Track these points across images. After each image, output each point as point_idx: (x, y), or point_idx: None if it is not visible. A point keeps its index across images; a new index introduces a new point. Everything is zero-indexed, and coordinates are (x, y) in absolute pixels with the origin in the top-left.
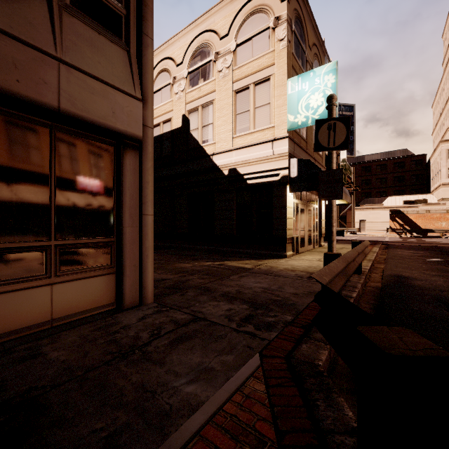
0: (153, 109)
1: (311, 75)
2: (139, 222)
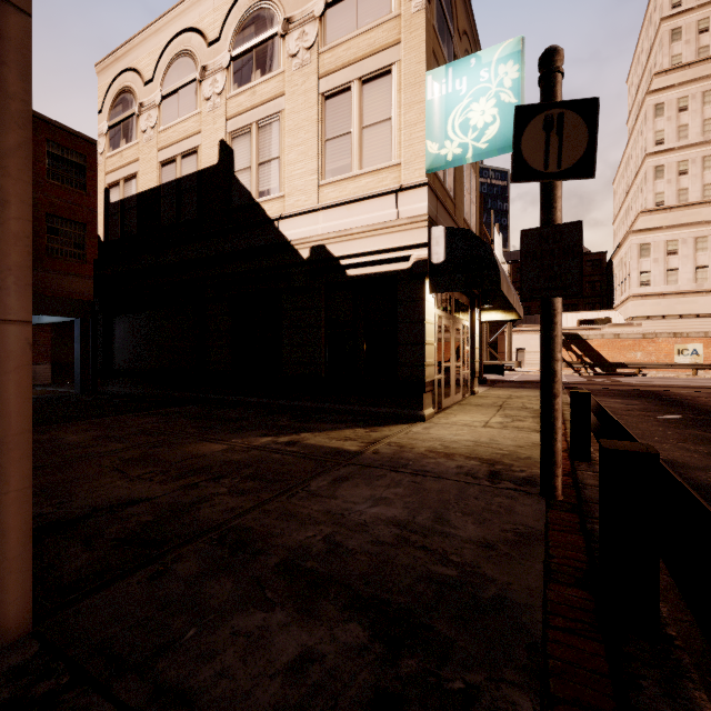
0: (163, 130)
1: (472, 63)
2: None
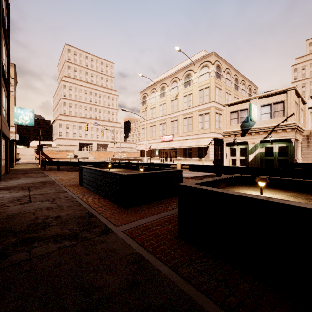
0: None
1: (24, 109)
2: (9, 155)
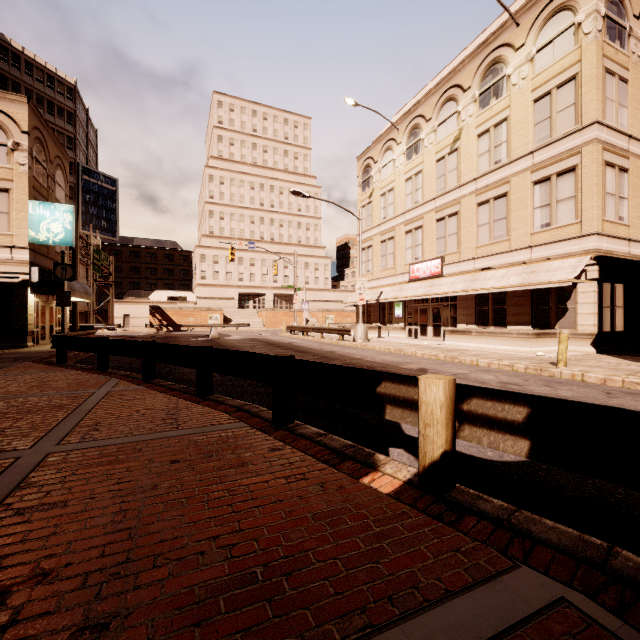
0: None
1: (52, 207)
2: None
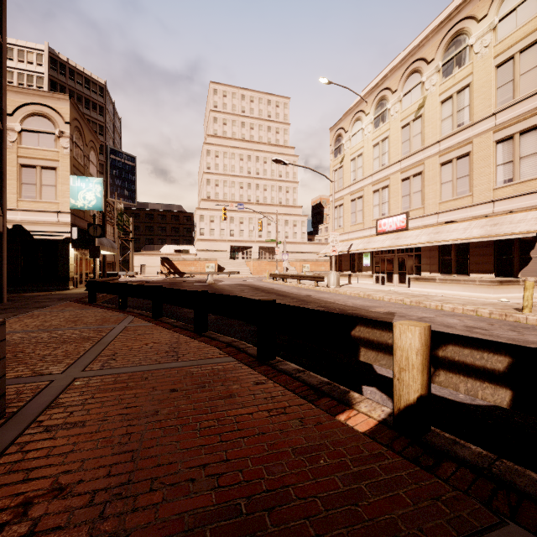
0: None
1: (87, 180)
2: (0, 268)
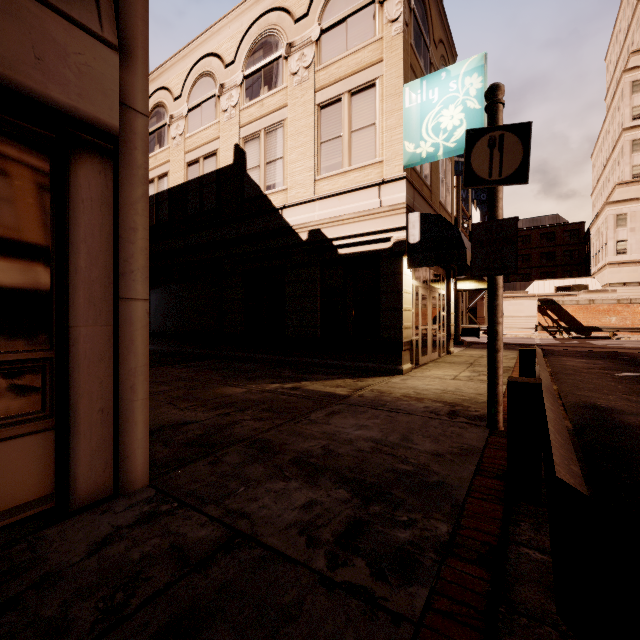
0: (189, 137)
1: (442, 77)
2: (113, 316)
